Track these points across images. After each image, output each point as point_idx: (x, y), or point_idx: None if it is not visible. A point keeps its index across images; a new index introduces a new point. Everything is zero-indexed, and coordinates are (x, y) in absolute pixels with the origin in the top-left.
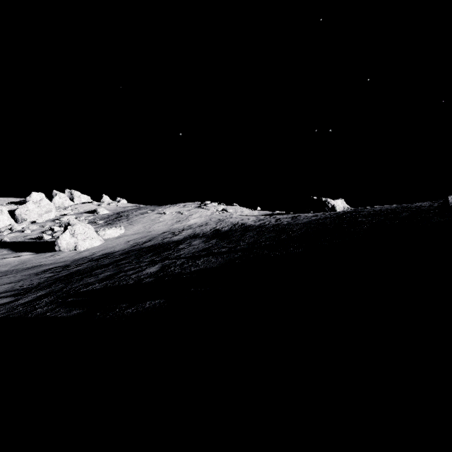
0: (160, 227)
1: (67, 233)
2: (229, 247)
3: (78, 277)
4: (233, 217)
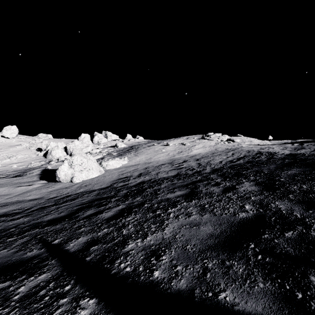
0: (160, 158)
1: (65, 164)
2: None
3: None
4: (244, 147)
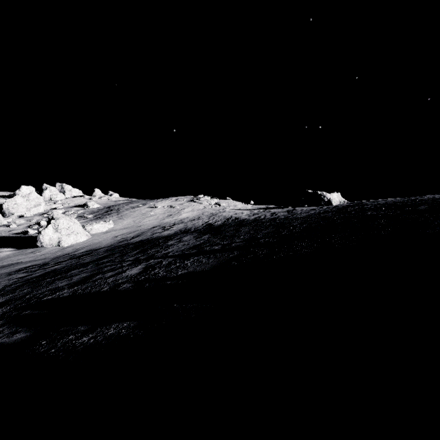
0: (151, 222)
1: (50, 228)
2: (223, 244)
3: (50, 279)
4: (226, 211)
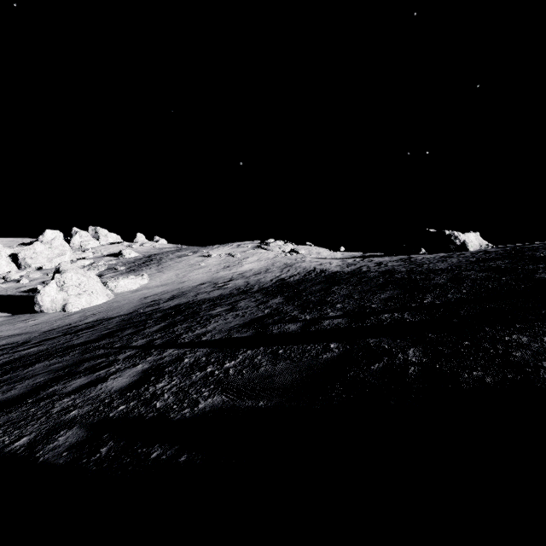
0: (199, 276)
1: (52, 285)
2: (305, 321)
3: None
4: (306, 261)
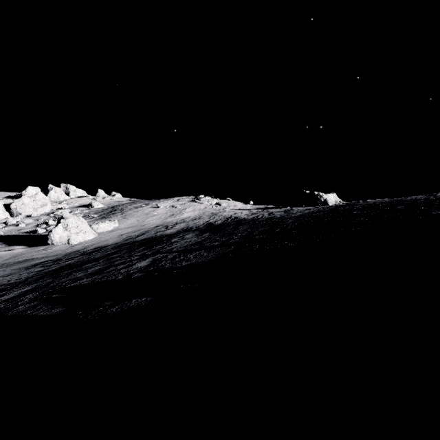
0: (154, 221)
1: (60, 226)
2: (222, 241)
3: (67, 271)
4: (226, 211)
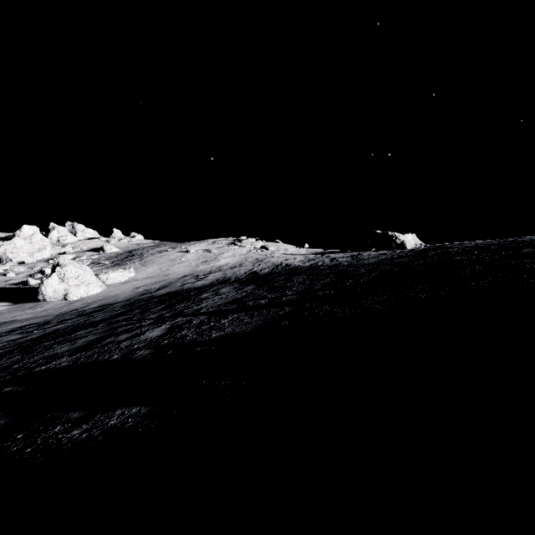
0: (181, 269)
1: (54, 277)
2: (271, 298)
3: (48, 342)
4: (275, 257)
